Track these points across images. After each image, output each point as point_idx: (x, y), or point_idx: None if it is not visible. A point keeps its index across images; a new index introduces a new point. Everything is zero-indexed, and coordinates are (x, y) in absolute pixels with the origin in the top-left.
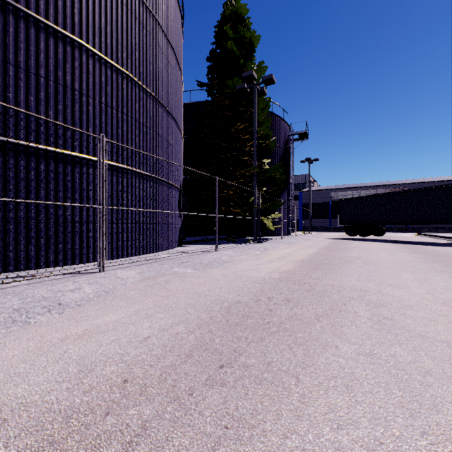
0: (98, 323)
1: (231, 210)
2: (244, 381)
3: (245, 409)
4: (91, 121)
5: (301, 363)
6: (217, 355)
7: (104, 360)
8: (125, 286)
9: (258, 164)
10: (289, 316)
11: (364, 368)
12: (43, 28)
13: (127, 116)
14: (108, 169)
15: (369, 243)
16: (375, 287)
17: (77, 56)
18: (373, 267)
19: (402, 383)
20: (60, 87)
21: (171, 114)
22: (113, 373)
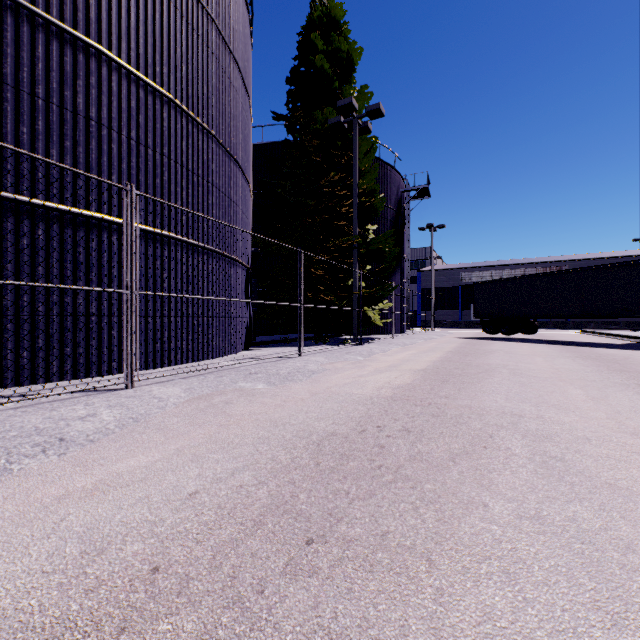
0: (119, 469)
1: (321, 297)
2: (345, 566)
3: (349, 617)
4: (115, 166)
5: (433, 534)
6: (302, 522)
7: (123, 533)
8: (164, 410)
9: (360, 232)
10: (411, 455)
11: (531, 541)
12: (42, 25)
13: (169, 159)
14: (139, 235)
15: (517, 344)
16: (532, 409)
17: (93, 68)
18: (526, 379)
19: (593, 566)
20: (68, 113)
21: (234, 157)
22: (136, 557)
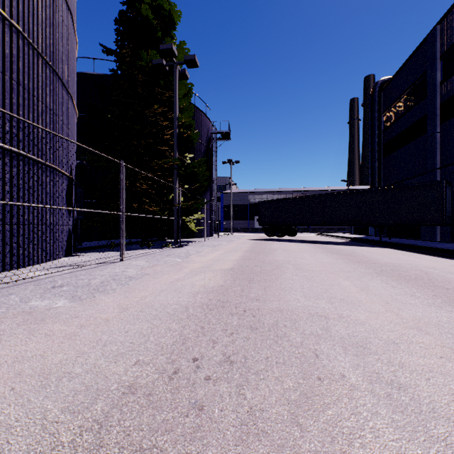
0: None
1: (145, 207)
2: None
3: None
4: None
5: None
6: None
7: None
8: None
9: (180, 158)
10: (241, 423)
11: None
12: None
13: None
14: None
15: (287, 243)
16: (330, 306)
17: None
18: (308, 273)
19: None
20: None
21: (50, 64)
22: None
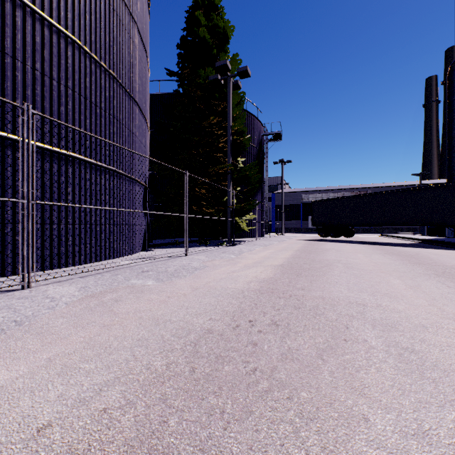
0: None
1: (203, 210)
2: None
3: None
4: (19, 91)
5: None
6: None
7: None
8: (53, 310)
9: (233, 162)
10: (282, 353)
11: None
12: None
13: (73, 91)
14: (37, 151)
15: (342, 244)
16: (371, 298)
17: None
18: (357, 271)
19: None
20: None
21: (133, 97)
22: None
